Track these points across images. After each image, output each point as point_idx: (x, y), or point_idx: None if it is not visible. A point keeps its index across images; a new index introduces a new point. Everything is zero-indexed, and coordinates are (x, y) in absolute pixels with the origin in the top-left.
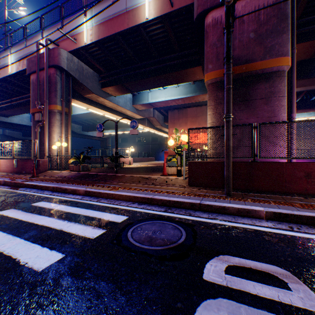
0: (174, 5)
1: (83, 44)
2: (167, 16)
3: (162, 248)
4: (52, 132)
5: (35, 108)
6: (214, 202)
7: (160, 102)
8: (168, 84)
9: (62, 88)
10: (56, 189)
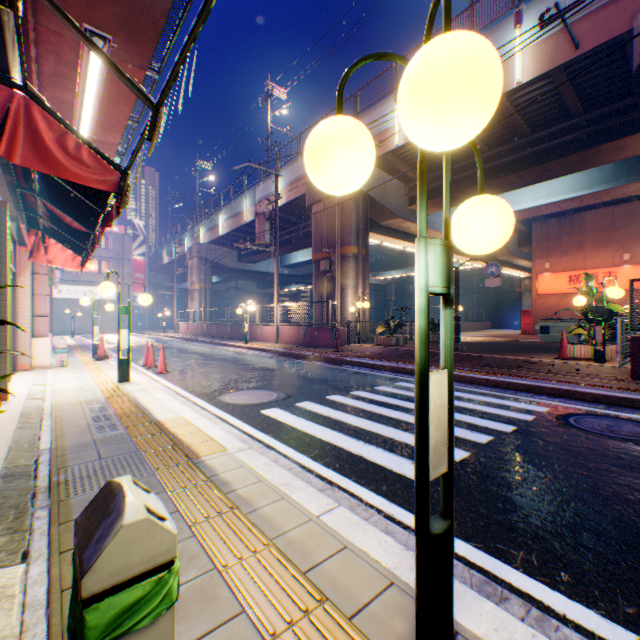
0: (581, 45)
1: (391, 147)
2: (561, 68)
3: (634, 438)
4: (344, 286)
5: (319, 252)
6: None
7: (519, 212)
8: (546, 179)
9: (357, 219)
10: (396, 369)
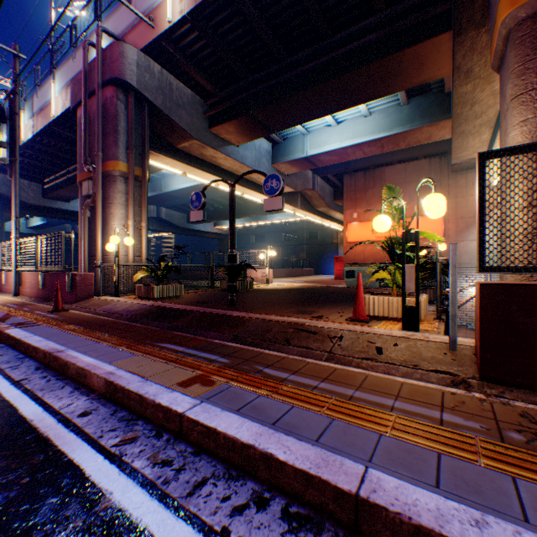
0: None
1: (166, 26)
2: None
3: None
4: (109, 216)
5: (83, 171)
6: None
7: (329, 153)
8: (349, 104)
9: (128, 126)
10: (49, 360)
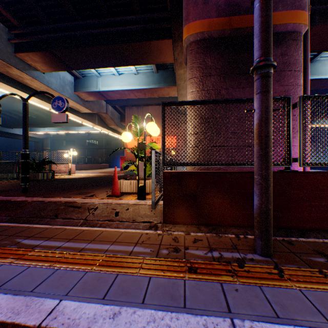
0: None
1: None
2: None
3: None
4: None
5: None
6: (283, 327)
7: (114, 92)
8: (124, 64)
9: None
10: None
